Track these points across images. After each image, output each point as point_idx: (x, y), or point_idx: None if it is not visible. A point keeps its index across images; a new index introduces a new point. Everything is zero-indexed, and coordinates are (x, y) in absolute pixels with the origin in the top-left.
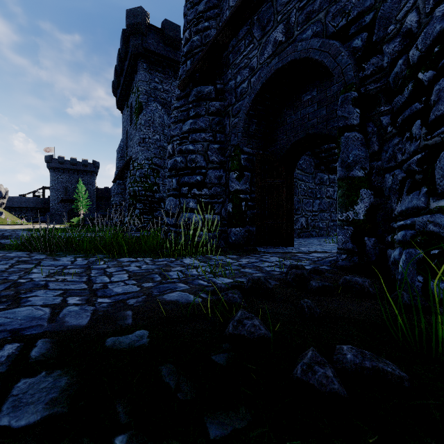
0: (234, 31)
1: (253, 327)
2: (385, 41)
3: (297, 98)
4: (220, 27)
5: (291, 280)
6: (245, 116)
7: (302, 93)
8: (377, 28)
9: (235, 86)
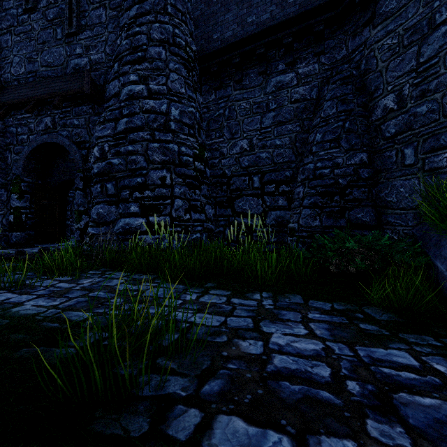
0: (14, 109)
1: (12, 255)
2: (88, 161)
3: (66, 155)
4: (2, 103)
5: (39, 251)
6: (25, 159)
7: (69, 153)
8: (90, 151)
9: (17, 133)
